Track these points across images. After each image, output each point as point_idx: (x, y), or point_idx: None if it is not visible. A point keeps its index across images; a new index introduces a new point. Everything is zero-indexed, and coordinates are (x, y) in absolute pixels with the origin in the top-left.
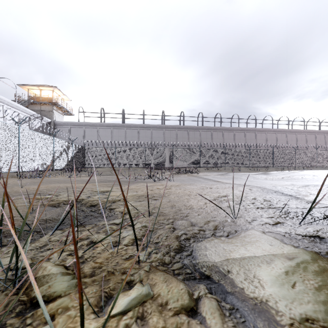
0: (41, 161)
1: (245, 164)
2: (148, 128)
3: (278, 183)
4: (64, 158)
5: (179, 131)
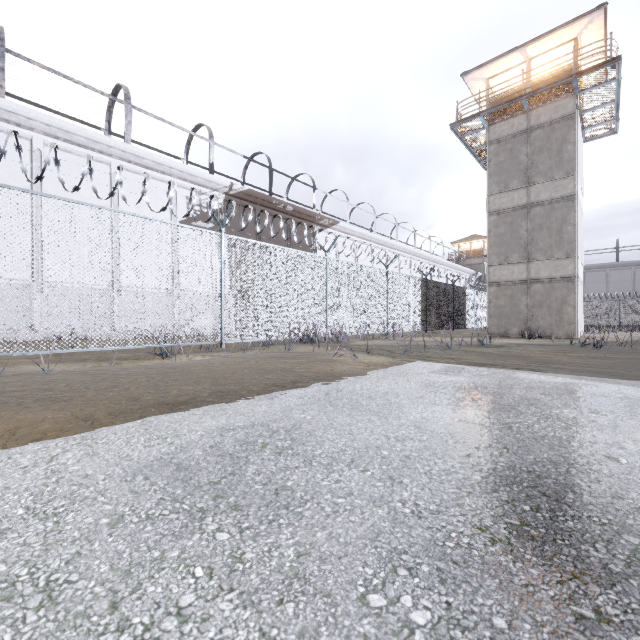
0: None
1: None
2: (627, 267)
3: None
4: None
5: None
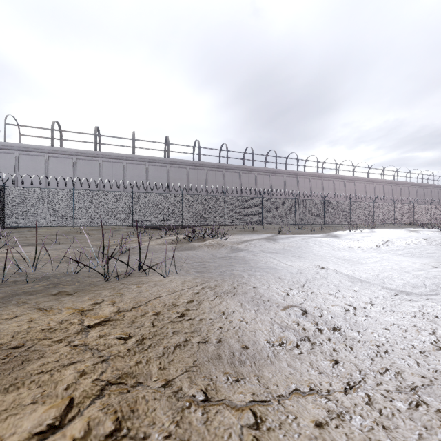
0: None
1: (289, 221)
2: (142, 162)
3: None
4: None
5: (192, 169)
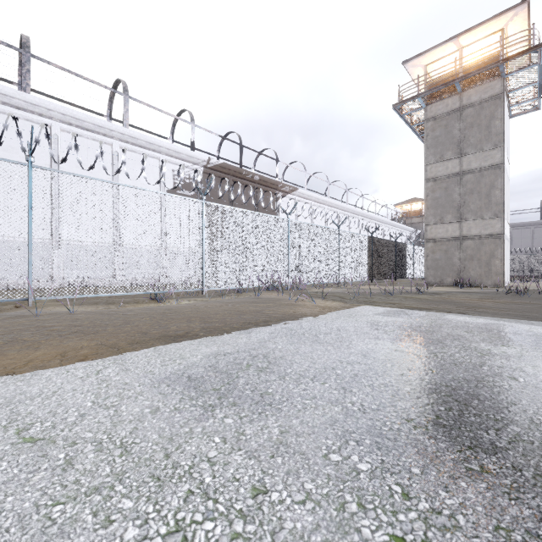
0: None
1: None
2: None
3: None
4: None
5: None
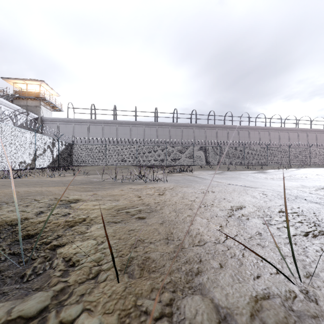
0: (20, 159)
1: (239, 162)
2: (141, 125)
3: (286, 184)
4: (49, 156)
5: (172, 128)
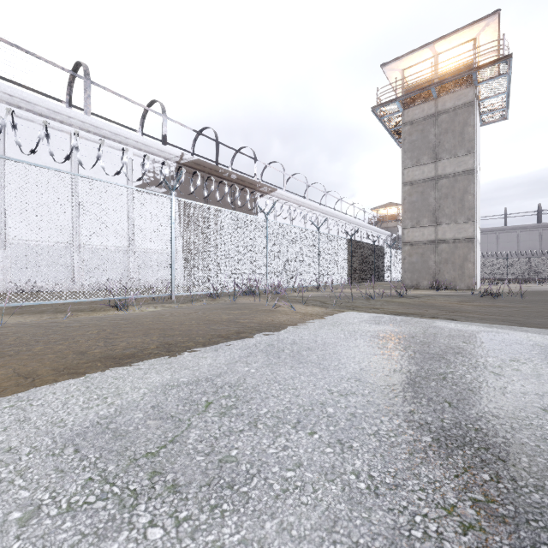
0: None
1: None
2: (513, 230)
3: None
4: None
5: None
